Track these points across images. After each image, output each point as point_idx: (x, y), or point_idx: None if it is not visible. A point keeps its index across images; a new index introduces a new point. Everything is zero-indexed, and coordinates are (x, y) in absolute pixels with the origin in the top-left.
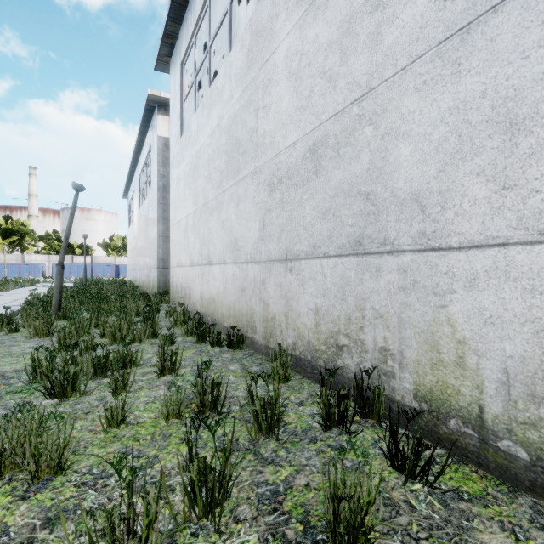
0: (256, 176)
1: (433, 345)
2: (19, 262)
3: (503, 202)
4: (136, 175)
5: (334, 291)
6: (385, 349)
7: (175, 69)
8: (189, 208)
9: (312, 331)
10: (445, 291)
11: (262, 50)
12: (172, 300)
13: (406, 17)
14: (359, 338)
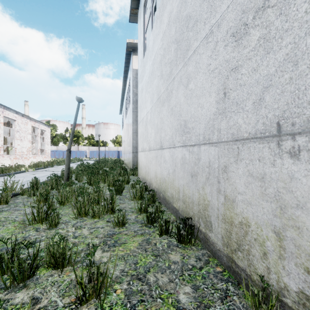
0: (211, 37)
1: None
2: (76, 150)
3: None
4: (124, 99)
5: None
6: None
7: (140, 14)
8: (147, 107)
9: None
10: None
11: None
12: (139, 174)
13: None
14: None
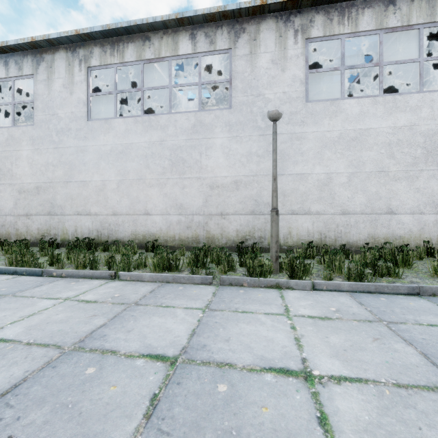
0: (12, 186)
1: (63, 231)
2: None
3: (71, 209)
4: None
5: (44, 223)
6: (55, 234)
7: None
8: None
9: (37, 234)
10: (65, 222)
11: (15, 145)
12: None
13: (59, 173)
14: (50, 233)
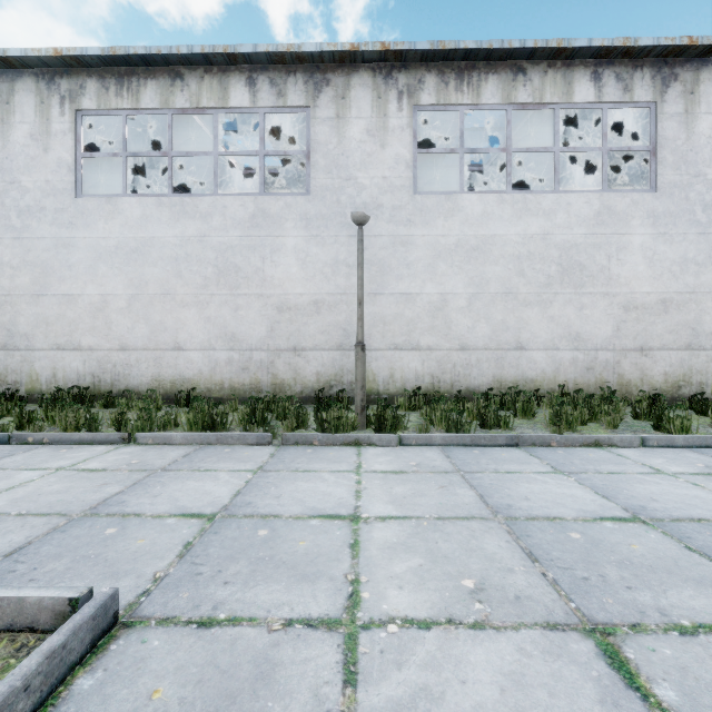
0: None
1: (31, 377)
2: None
3: (46, 340)
4: None
5: None
6: (16, 381)
7: None
8: None
9: None
10: (34, 361)
11: None
12: None
13: (23, 280)
14: (6, 380)
